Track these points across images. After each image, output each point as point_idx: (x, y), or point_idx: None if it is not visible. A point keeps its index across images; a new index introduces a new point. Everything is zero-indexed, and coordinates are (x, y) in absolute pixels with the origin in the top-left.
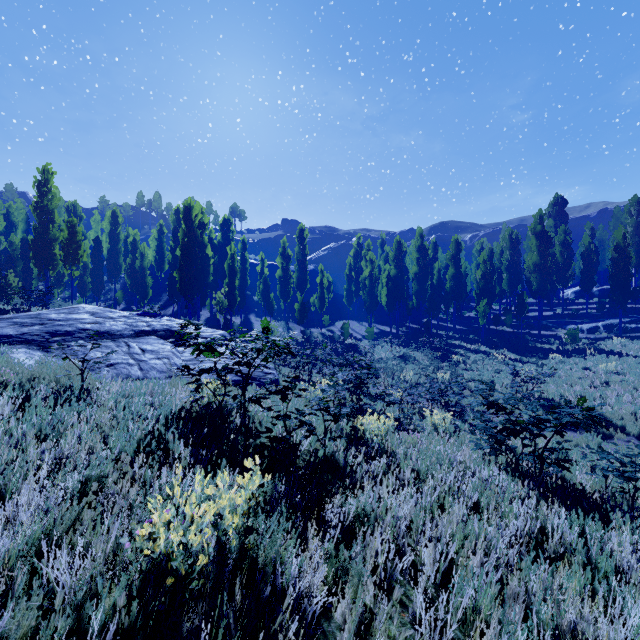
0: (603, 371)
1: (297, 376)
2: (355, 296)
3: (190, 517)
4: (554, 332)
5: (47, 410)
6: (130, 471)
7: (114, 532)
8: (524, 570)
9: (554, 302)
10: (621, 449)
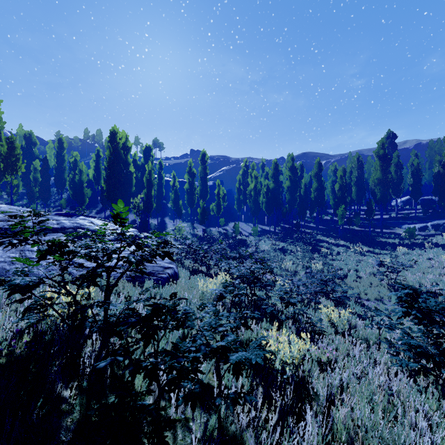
0: None
1: (175, 294)
2: (243, 204)
3: None
4: (392, 230)
5: None
6: None
7: None
8: None
9: (388, 208)
10: None
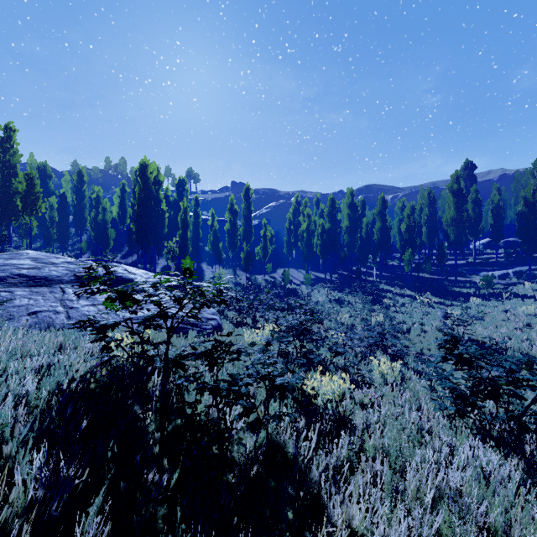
0: (523, 314)
1: (231, 333)
2: (294, 247)
3: None
4: (469, 278)
5: None
6: None
7: None
8: None
9: (465, 252)
10: None
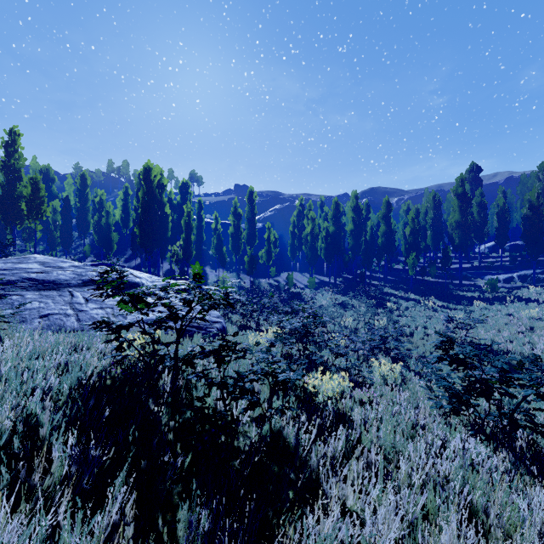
0: (526, 317)
1: (237, 333)
2: (298, 250)
3: None
4: (473, 282)
5: None
6: None
7: None
8: None
9: (471, 256)
10: None
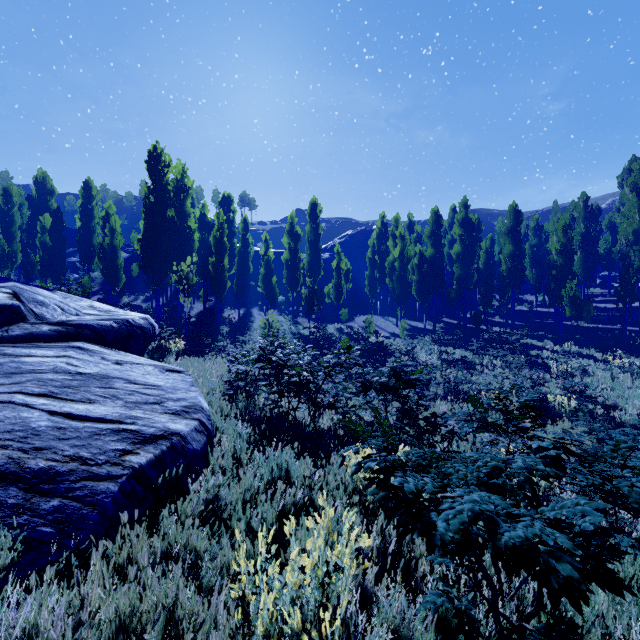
0: None
1: None
2: (379, 285)
3: None
4: None
5: None
6: None
7: None
8: None
9: None
10: None
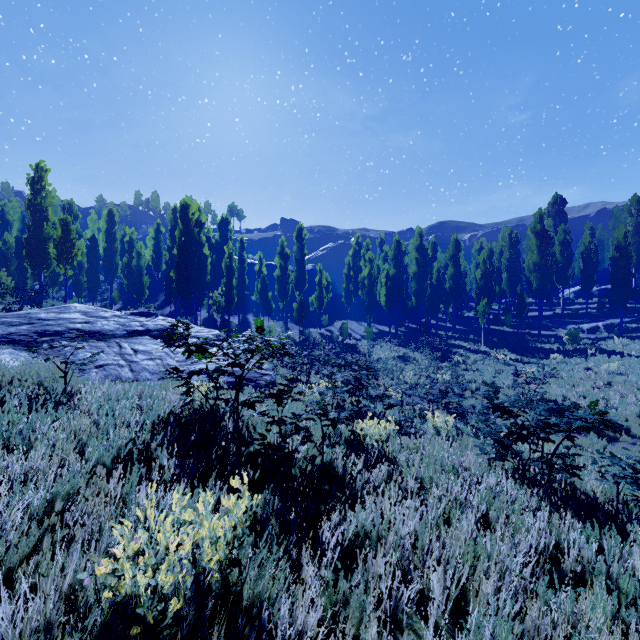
0: (605, 371)
1: (293, 379)
2: (354, 296)
3: (163, 548)
4: (554, 332)
5: (21, 416)
6: (105, 486)
7: (72, 567)
8: (543, 595)
9: (553, 302)
10: (627, 452)
